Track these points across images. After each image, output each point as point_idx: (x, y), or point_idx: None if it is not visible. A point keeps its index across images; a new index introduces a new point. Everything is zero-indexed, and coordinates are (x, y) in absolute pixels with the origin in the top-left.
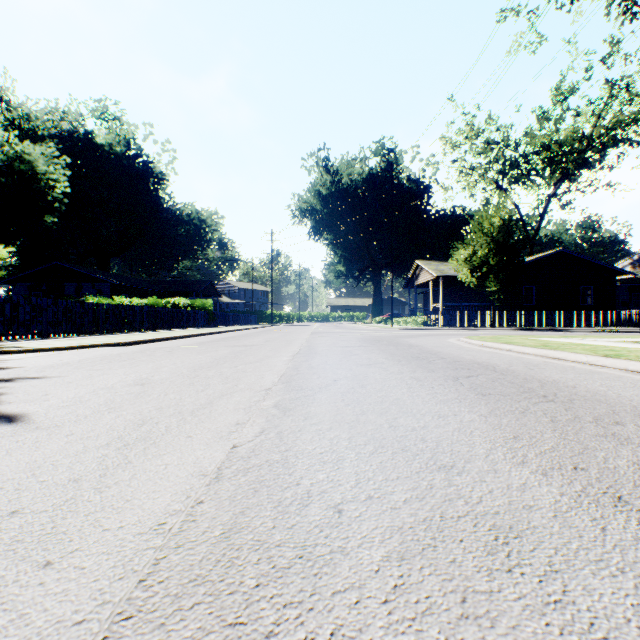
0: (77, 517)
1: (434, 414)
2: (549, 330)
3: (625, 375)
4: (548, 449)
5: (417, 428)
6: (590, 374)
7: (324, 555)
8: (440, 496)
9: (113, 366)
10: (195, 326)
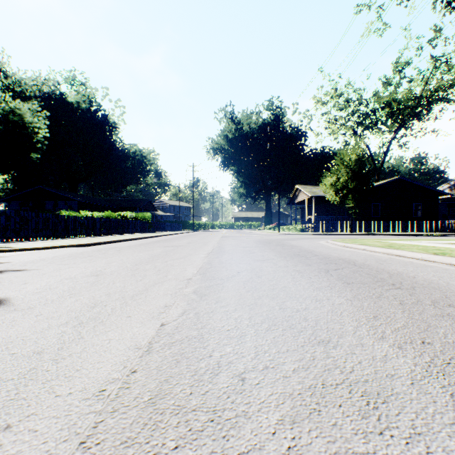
0: (36, 385)
1: (312, 298)
2: (391, 235)
3: (450, 268)
4: (400, 327)
5: (300, 310)
6: (424, 267)
7: (231, 419)
8: (321, 366)
9: (77, 261)
10: (138, 232)
